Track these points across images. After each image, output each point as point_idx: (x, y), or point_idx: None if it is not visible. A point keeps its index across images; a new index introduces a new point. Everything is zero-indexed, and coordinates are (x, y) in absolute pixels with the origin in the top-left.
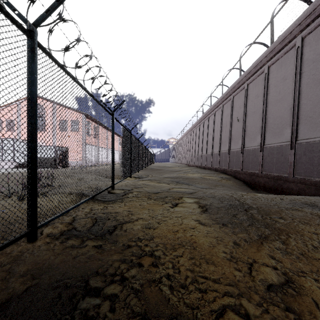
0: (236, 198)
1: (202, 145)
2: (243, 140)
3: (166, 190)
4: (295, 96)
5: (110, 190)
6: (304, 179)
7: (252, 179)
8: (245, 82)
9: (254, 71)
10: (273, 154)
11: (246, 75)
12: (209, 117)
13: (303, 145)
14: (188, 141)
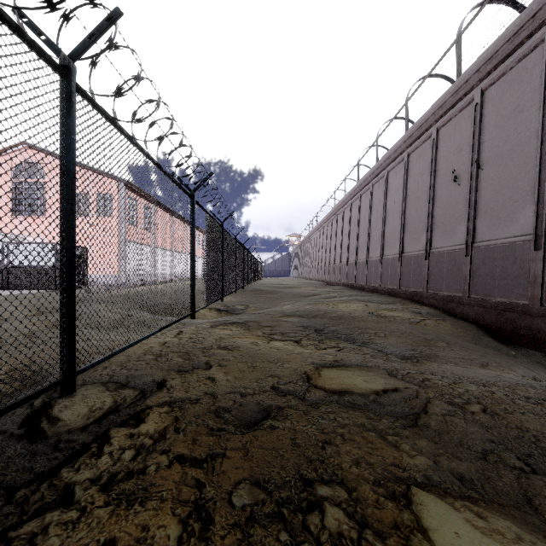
0: None
1: (357, 243)
2: (472, 224)
3: (298, 389)
4: None
5: (57, 399)
6: None
7: (507, 319)
8: (474, 86)
9: (508, 49)
10: None
11: (480, 68)
12: (372, 186)
13: None
14: (326, 237)
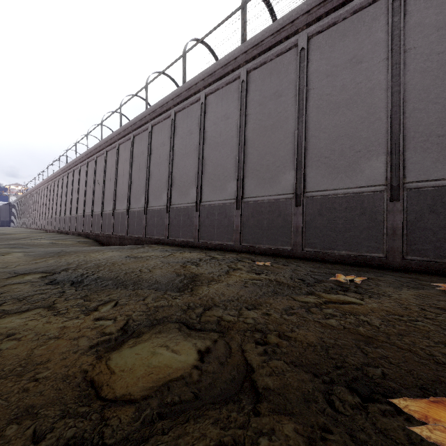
0: (64, 250)
1: (65, 204)
2: (103, 204)
3: None
4: (130, 176)
5: None
6: (131, 236)
7: (108, 240)
8: (105, 148)
9: (111, 142)
10: (119, 218)
11: (105, 143)
12: (74, 170)
13: (132, 213)
14: (46, 195)
